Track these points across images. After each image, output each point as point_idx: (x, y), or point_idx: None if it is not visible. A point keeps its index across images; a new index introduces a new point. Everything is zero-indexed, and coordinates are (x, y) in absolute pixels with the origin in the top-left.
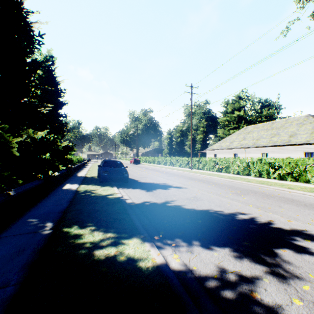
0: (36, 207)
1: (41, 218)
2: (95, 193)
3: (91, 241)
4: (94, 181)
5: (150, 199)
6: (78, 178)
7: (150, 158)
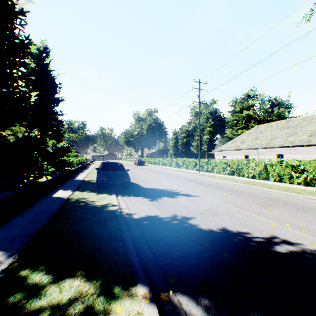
0: (6, 225)
1: (0, 247)
2: (88, 203)
3: (53, 306)
4: (92, 186)
5: (154, 213)
6: (74, 183)
7: (155, 160)
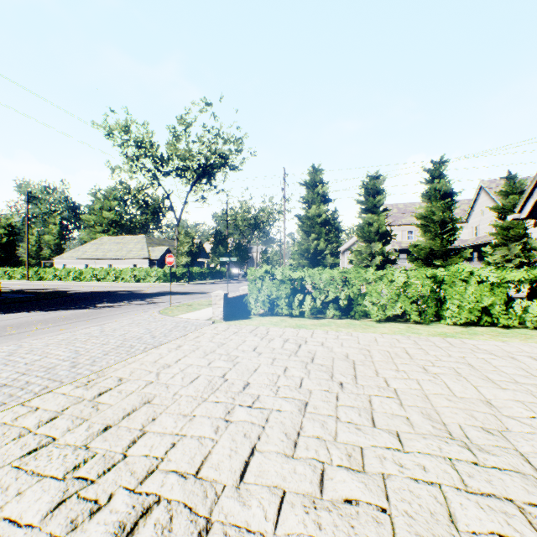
0: None
1: None
2: None
3: None
4: None
5: None
6: None
7: None
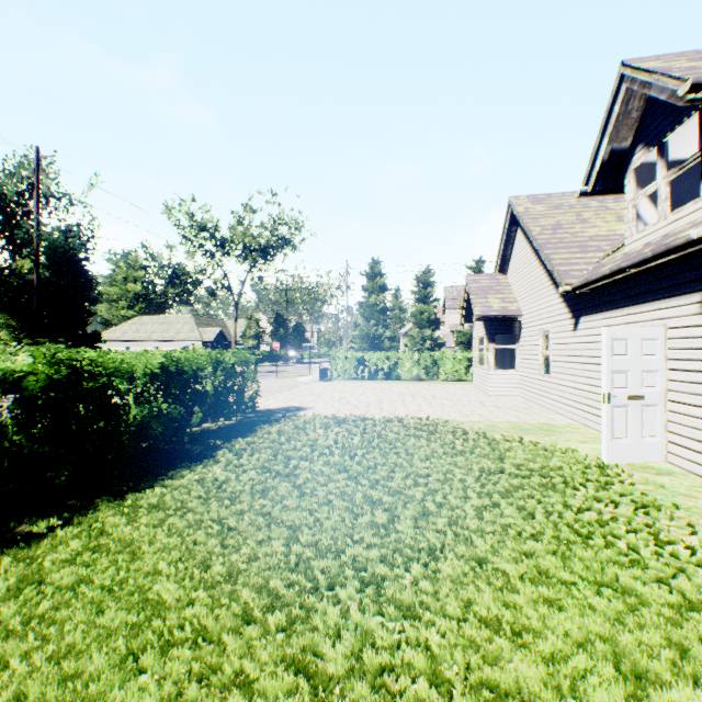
0: None
1: None
2: None
3: None
4: None
5: None
6: None
7: None
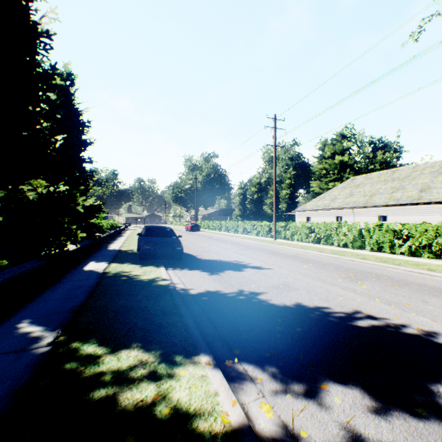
0: (35, 301)
1: (38, 322)
2: (132, 276)
3: (114, 371)
4: (132, 257)
5: (215, 288)
6: (108, 253)
7: (214, 223)
